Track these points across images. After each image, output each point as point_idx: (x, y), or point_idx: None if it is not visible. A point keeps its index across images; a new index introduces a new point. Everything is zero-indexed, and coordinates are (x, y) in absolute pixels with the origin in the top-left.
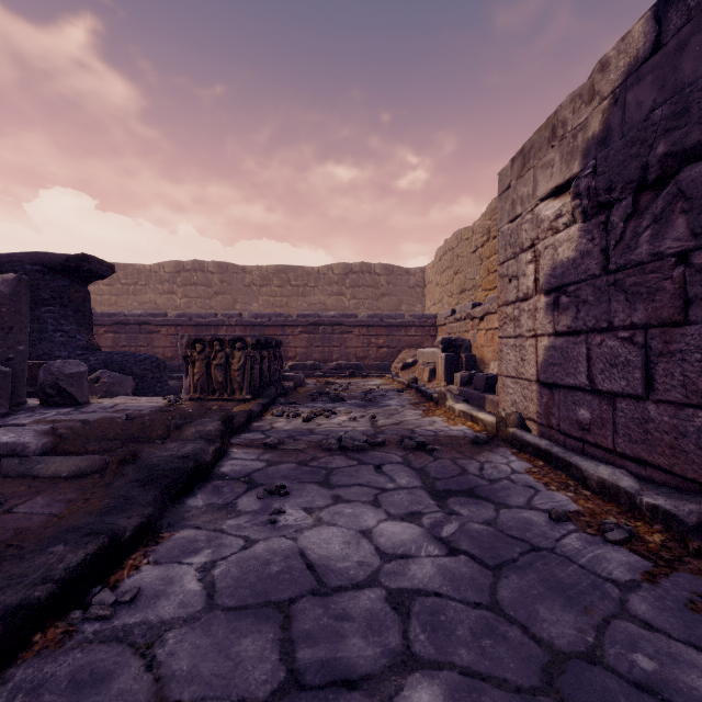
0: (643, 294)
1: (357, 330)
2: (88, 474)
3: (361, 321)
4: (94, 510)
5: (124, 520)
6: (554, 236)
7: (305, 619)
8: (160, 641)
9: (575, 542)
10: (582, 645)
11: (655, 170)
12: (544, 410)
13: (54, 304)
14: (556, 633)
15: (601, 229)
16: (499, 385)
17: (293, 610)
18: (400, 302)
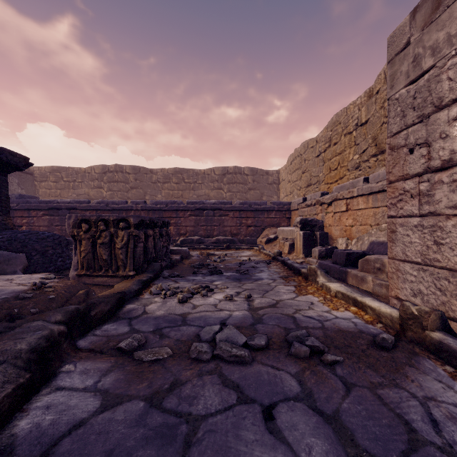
0: None
1: (231, 214)
2: None
3: (235, 207)
4: None
5: None
6: None
7: None
8: None
9: None
10: None
11: None
12: None
13: None
14: None
15: None
16: (390, 269)
17: None
18: (262, 194)
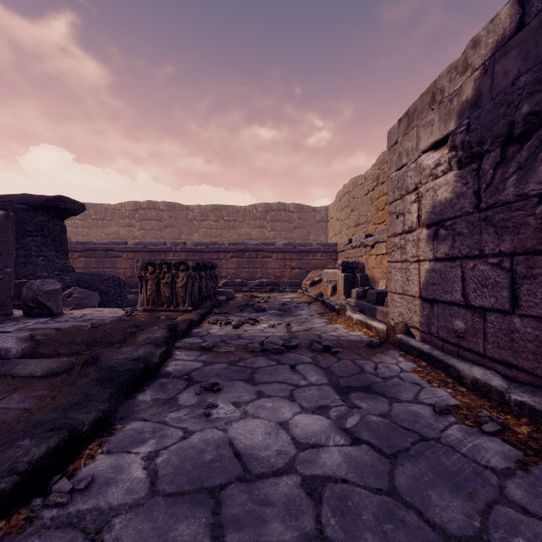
0: (509, 228)
1: (275, 255)
2: (58, 373)
3: (278, 248)
4: (59, 406)
5: (83, 415)
6: (434, 181)
7: (233, 504)
8: (108, 526)
9: (456, 433)
10: (470, 529)
11: (520, 126)
12: (425, 320)
13: (37, 235)
14: (447, 518)
15: (474, 175)
16: (388, 300)
17: (223, 496)
18: (309, 233)
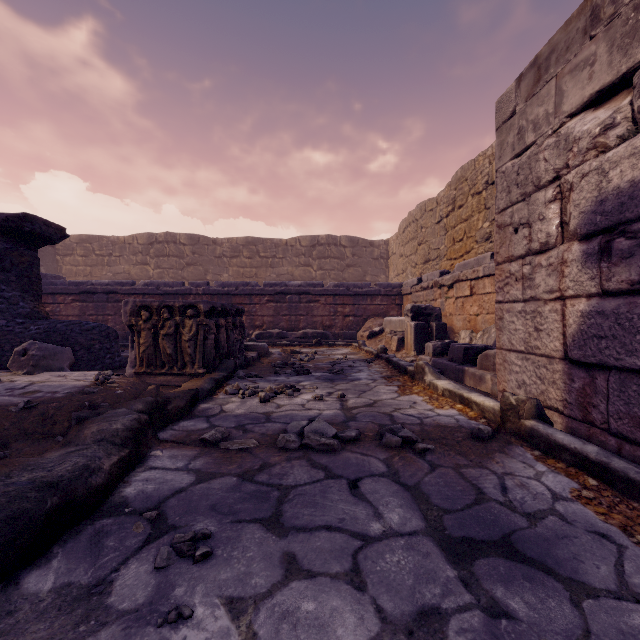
0: None
1: (323, 299)
2: None
3: (327, 290)
4: None
5: None
6: (600, 156)
7: None
8: None
9: None
10: None
11: None
12: (577, 398)
13: None
14: None
15: None
16: (497, 360)
17: None
18: (365, 273)
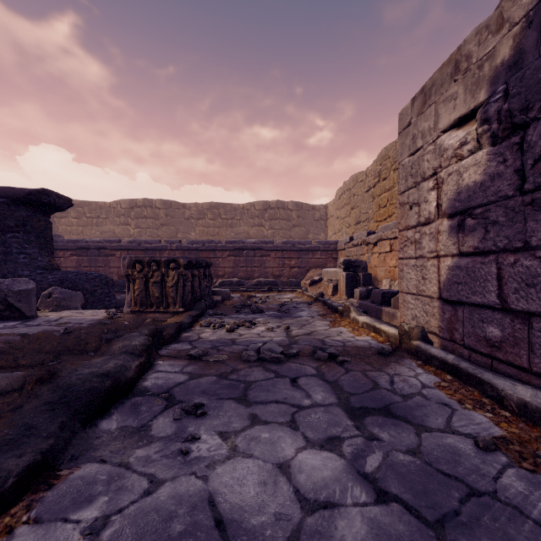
0: None
1: (273, 254)
2: (8, 392)
3: (277, 247)
4: None
5: (13, 460)
6: (458, 163)
7: None
8: None
9: (515, 482)
10: None
11: None
12: (447, 325)
13: (18, 231)
14: None
15: (515, 150)
16: (400, 301)
17: None
18: (308, 231)
